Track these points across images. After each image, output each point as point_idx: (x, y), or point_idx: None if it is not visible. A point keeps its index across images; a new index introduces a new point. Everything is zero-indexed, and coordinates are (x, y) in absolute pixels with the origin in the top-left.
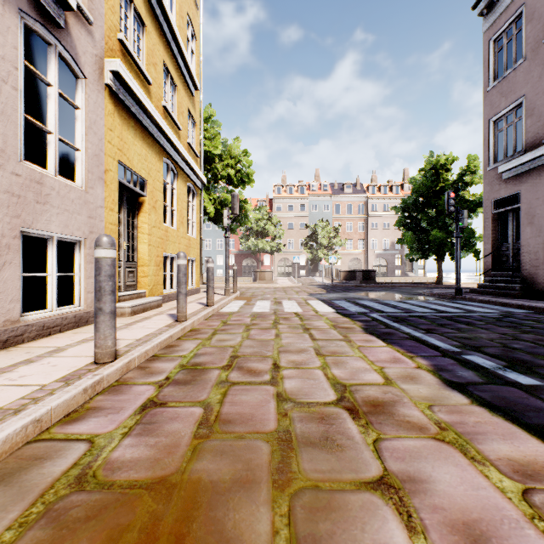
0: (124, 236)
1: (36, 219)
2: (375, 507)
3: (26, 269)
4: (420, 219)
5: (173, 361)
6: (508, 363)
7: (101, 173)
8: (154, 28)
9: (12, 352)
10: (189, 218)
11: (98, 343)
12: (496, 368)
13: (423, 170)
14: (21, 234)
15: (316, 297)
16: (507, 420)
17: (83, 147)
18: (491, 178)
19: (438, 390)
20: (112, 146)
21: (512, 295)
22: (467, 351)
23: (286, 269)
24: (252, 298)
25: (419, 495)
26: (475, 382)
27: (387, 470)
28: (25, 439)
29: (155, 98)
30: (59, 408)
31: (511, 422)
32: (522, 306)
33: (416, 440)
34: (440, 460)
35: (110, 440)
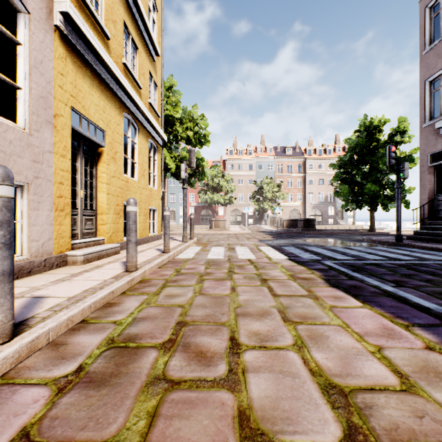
0: (81, 185)
1: None
2: None
3: None
4: (355, 174)
5: (102, 332)
6: None
7: (50, 117)
8: None
9: None
10: (151, 172)
11: None
12: None
13: (358, 131)
14: None
15: (266, 243)
16: None
17: (26, 86)
18: (427, 134)
19: None
20: (64, 91)
21: None
22: None
23: (236, 218)
24: (208, 244)
25: None
26: None
27: None
28: None
29: (115, 54)
30: None
31: None
32: None
33: None
34: None
35: None
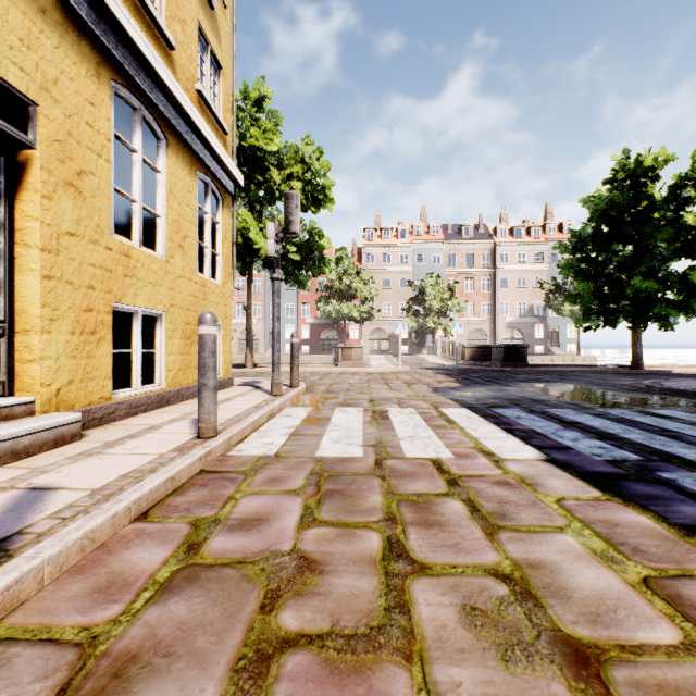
0: None
1: None
2: None
3: None
4: (604, 262)
5: None
6: None
7: None
8: None
9: None
10: (206, 245)
11: None
12: None
13: (611, 181)
14: None
15: (452, 399)
16: None
17: None
18: None
19: None
20: None
21: None
22: None
23: (380, 343)
24: (326, 401)
25: None
26: None
27: None
28: None
29: None
30: None
31: None
32: None
33: None
34: None
35: None
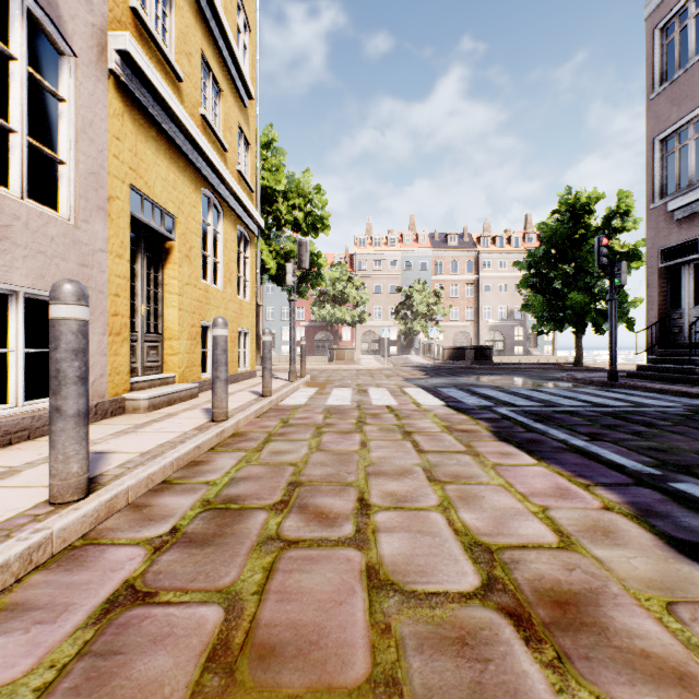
0: (142, 296)
1: None
2: None
3: None
4: (552, 278)
5: (193, 493)
6: None
7: (102, 201)
8: (187, 3)
9: None
10: (241, 275)
11: (53, 469)
12: None
13: (557, 212)
14: None
15: (415, 384)
16: None
17: (72, 159)
18: (657, 219)
19: (665, 562)
20: (120, 163)
21: (691, 381)
22: (672, 474)
23: (371, 345)
24: (327, 385)
25: None
26: None
27: None
28: None
29: (190, 102)
30: None
31: None
32: None
33: None
34: None
35: None
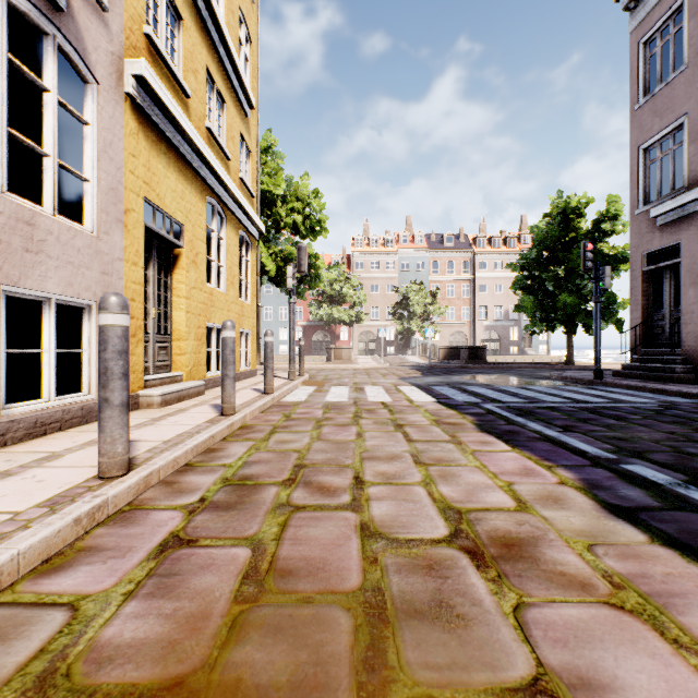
0: (153, 300)
1: (24, 274)
2: None
3: (19, 344)
4: (544, 280)
5: (213, 473)
6: (689, 476)
7: (120, 214)
8: (194, 23)
9: None
10: (242, 278)
11: (102, 449)
12: (674, 484)
13: (548, 215)
14: (3, 294)
15: (409, 382)
16: None
17: (94, 177)
18: (641, 225)
19: (597, 520)
20: (136, 178)
21: (671, 379)
22: (626, 458)
23: (368, 345)
24: (325, 383)
25: None
26: (649, 506)
27: (542, 665)
28: None
29: (196, 116)
30: (33, 551)
31: None
32: (686, 394)
33: (579, 607)
34: (625, 645)
35: (104, 606)
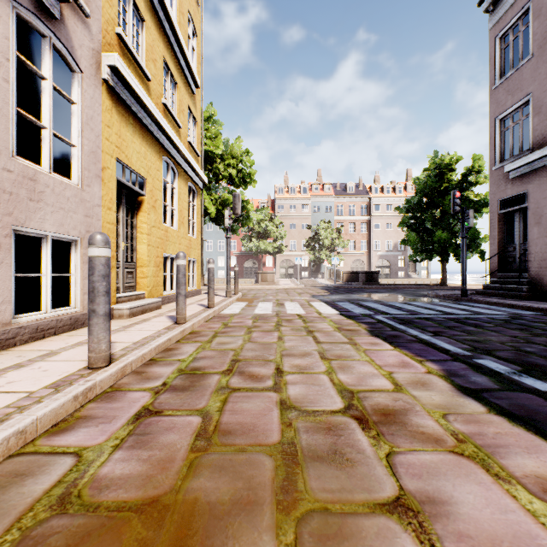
0: (123, 236)
1: (29, 217)
2: (392, 535)
3: (21, 270)
4: (424, 220)
5: (171, 365)
6: (523, 367)
7: (98, 171)
8: (153, 23)
9: (2, 356)
10: (190, 219)
11: (91, 347)
12: (511, 373)
13: (427, 170)
14: (13, 232)
15: (319, 299)
16: (529, 431)
17: (79, 143)
18: (497, 178)
19: (451, 397)
20: (110, 143)
21: (519, 296)
22: (478, 355)
23: (288, 270)
24: (254, 300)
25: (441, 520)
26: (490, 388)
27: (403, 489)
28: (7, 452)
29: (155, 95)
30: (46, 417)
31: (533, 433)
32: (530, 308)
33: (432, 454)
34: (461, 477)
35: (100, 454)
